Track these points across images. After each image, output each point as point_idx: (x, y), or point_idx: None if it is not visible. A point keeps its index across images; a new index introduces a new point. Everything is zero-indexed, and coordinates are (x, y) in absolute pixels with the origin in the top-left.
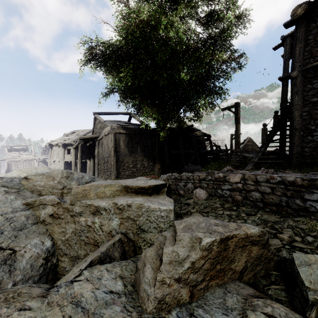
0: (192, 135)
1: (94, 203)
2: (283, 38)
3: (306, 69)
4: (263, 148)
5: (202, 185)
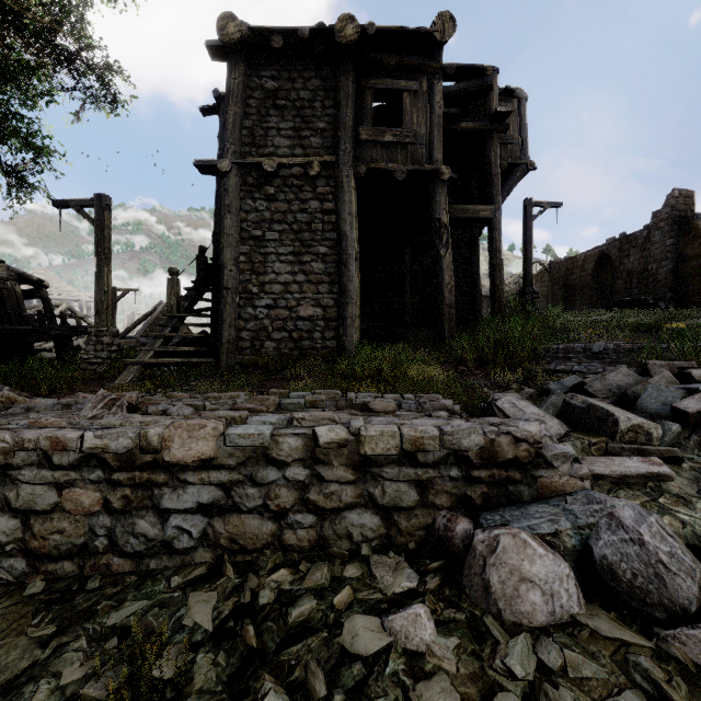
0: None
1: None
2: (218, 96)
3: (245, 166)
4: (170, 327)
5: None
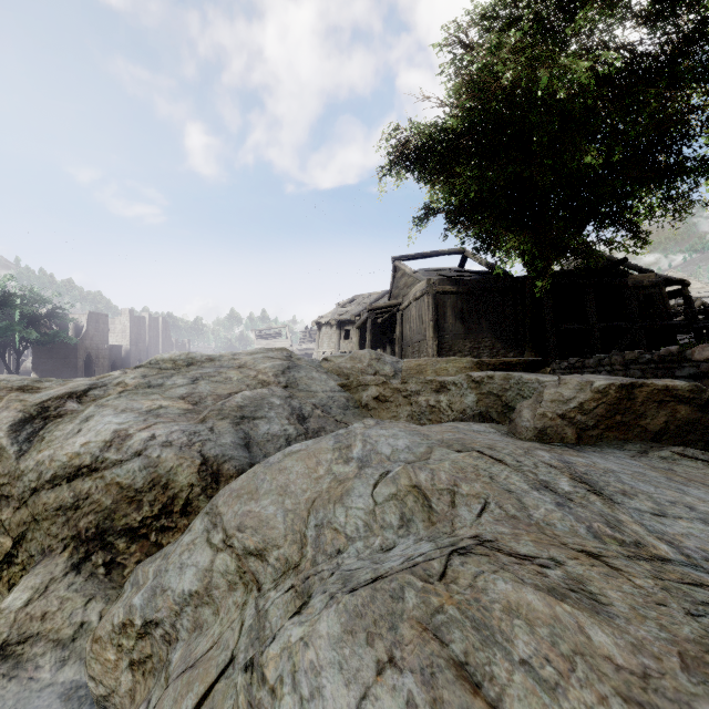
0: (624, 285)
1: (437, 378)
2: None
3: None
4: None
5: (630, 374)
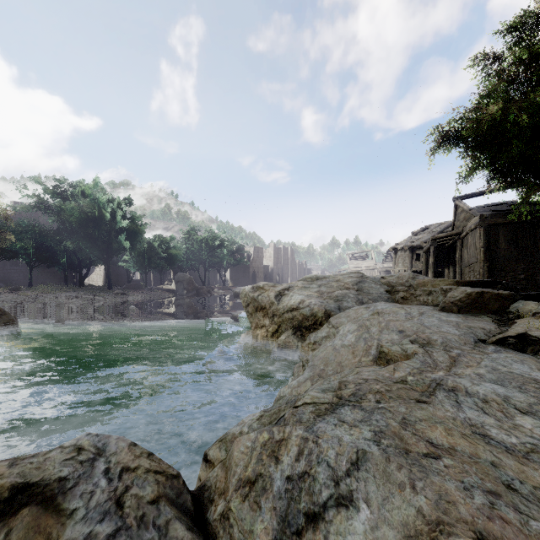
0: None
1: (428, 288)
2: None
3: None
4: None
5: None
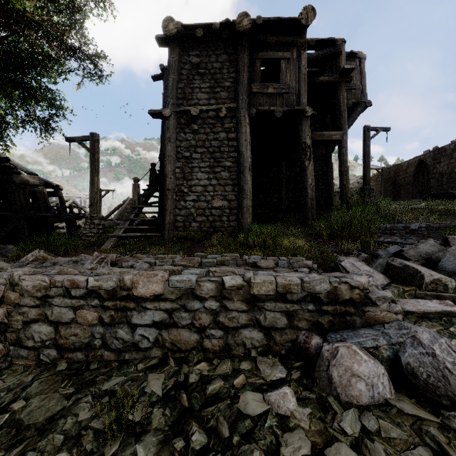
0: (9, 181)
1: None
2: (163, 68)
3: (179, 112)
4: (134, 214)
5: None
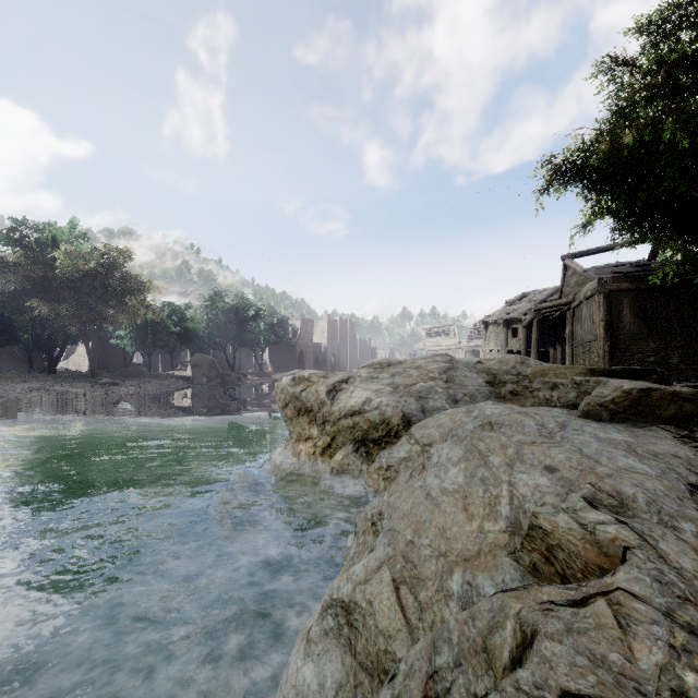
0: None
1: (552, 380)
2: None
3: None
4: None
5: None
